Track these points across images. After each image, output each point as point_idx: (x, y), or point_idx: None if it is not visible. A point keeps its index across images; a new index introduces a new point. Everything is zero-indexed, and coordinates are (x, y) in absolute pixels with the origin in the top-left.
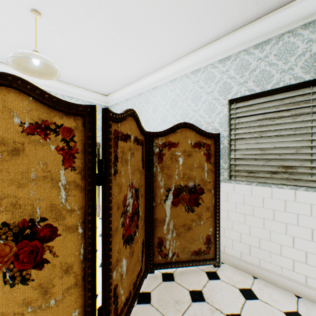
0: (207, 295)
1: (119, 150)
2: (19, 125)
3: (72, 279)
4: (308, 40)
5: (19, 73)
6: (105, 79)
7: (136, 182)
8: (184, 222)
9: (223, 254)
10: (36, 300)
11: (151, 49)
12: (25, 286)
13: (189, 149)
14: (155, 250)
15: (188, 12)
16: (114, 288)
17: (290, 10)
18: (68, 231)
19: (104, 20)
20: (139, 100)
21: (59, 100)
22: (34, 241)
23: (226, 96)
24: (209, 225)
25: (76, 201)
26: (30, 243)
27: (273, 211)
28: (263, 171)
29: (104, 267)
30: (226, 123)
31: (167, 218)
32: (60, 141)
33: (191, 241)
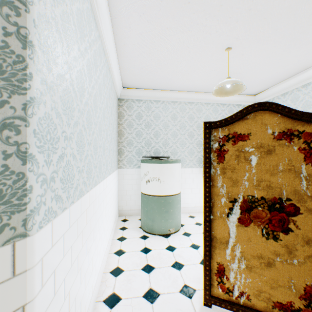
0: None
1: None
2: (270, 134)
3: (311, 250)
4: None
5: (192, 95)
6: (261, 80)
7: None
8: None
9: None
10: (282, 255)
11: None
12: (275, 242)
13: None
14: None
15: None
16: None
17: None
18: (308, 212)
19: (291, 28)
20: (305, 91)
21: (301, 113)
22: (280, 213)
23: None
24: None
25: None
26: (278, 214)
27: None
28: None
29: None
30: None
31: None
32: (301, 143)
33: None
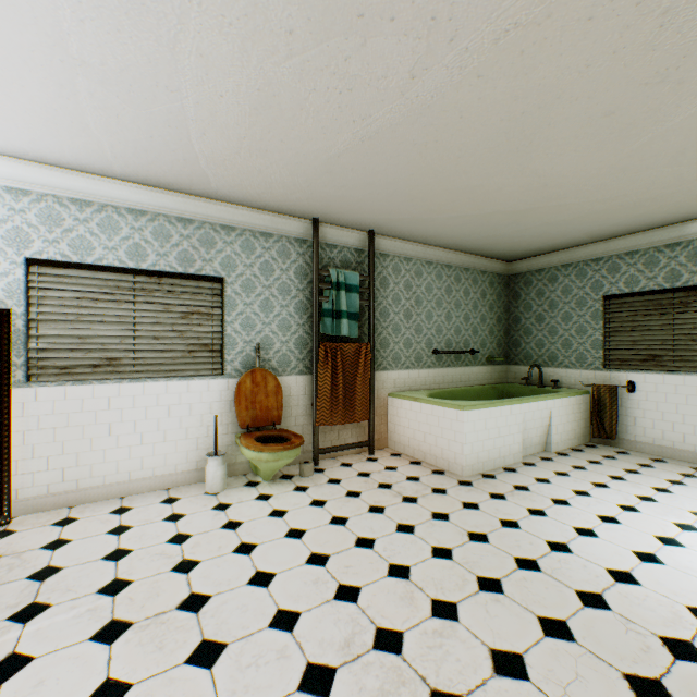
0: (3, 551)
1: None
2: None
3: None
4: (133, 226)
5: None
6: None
7: None
8: None
9: (18, 503)
10: None
11: None
12: None
13: None
14: None
15: None
16: None
17: (116, 186)
18: None
19: None
20: None
21: None
22: None
23: (24, 251)
24: None
25: None
26: None
27: (97, 413)
28: (85, 365)
29: None
30: (23, 294)
31: None
32: None
33: None
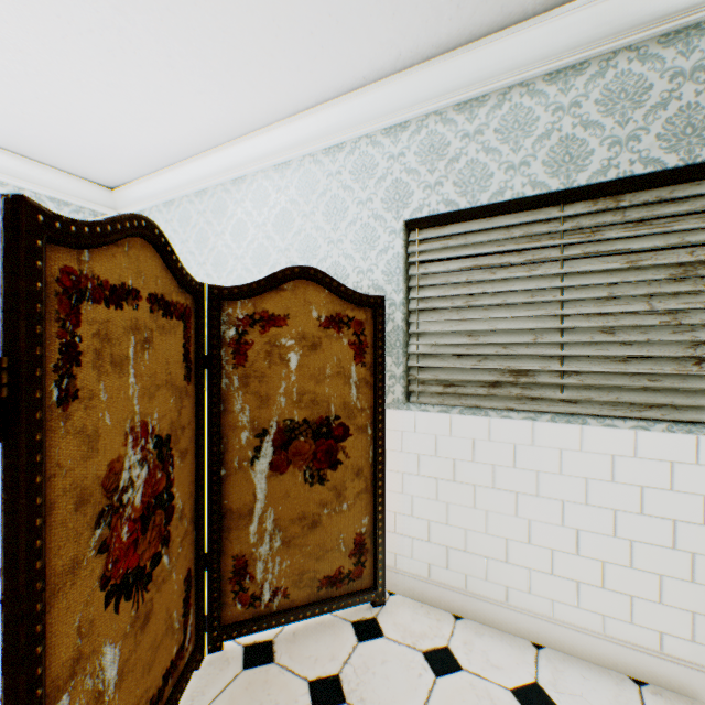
0: (351, 685)
1: (85, 330)
2: None
3: None
4: (556, 106)
5: None
6: (100, 142)
7: (160, 421)
8: (303, 511)
9: (394, 573)
10: None
11: (222, 75)
12: None
13: (314, 333)
14: (226, 589)
15: None
16: None
17: (523, 37)
18: None
19: None
20: (201, 207)
21: None
22: None
23: (401, 212)
24: (361, 512)
25: None
26: None
27: (493, 468)
28: (475, 382)
29: (12, 702)
30: (400, 274)
31: (258, 505)
32: None
33: (319, 554)
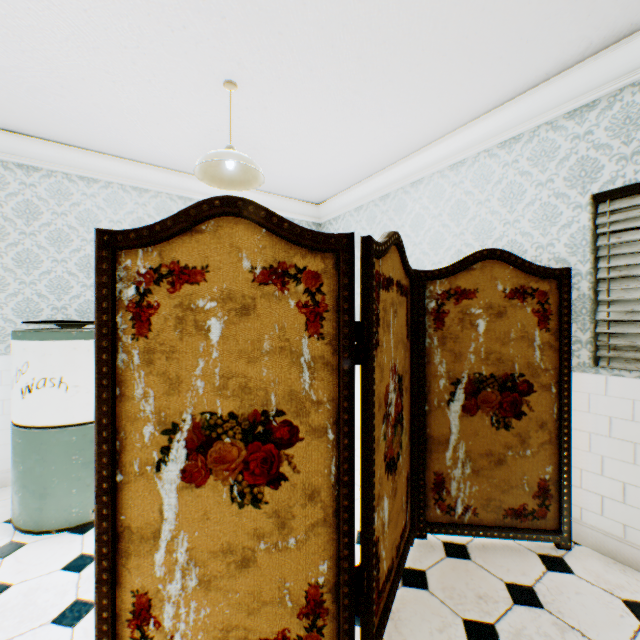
0: (545, 598)
1: (380, 306)
2: (248, 271)
3: (318, 511)
4: None
5: (188, 182)
6: (320, 176)
7: (398, 365)
8: (489, 449)
9: (579, 525)
10: (270, 534)
11: (416, 110)
12: (257, 510)
13: (499, 303)
14: (428, 495)
15: (503, 31)
16: (375, 542)
17: None
18: (313, 435)
19: (337, 77)
20: (384, 208)
21: (301, 230)
22: (267, 444)
23: (586, 187)
24: (544, 460)
25: (324, 389)
26: (262, 447)
27: None
28: None
29: (365, 502)
30: (585, 246)
31: (452, 437)
32: (302, 294)
33: (503, 488)
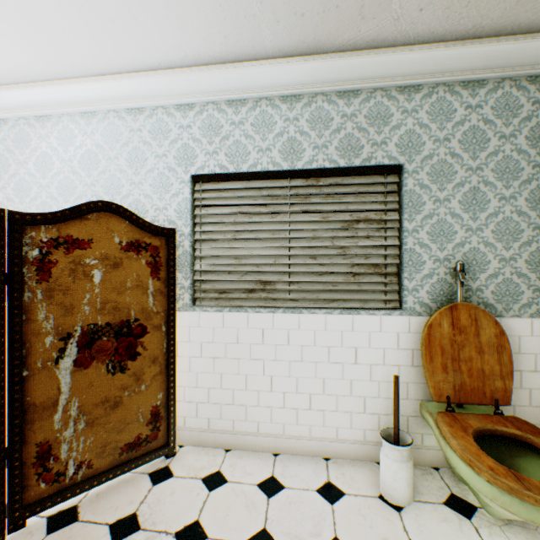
0: (146, 516)
1: None
2: None
3: None
4: (286, 118)
5: None
6: None
7: None
8: (107, 396)
9: (184, 431)
10: None
11: (25, 26)
12: None
13: (117, 254)
14: (29, 474)
15: None
16: None
17: (267, 69)
18: None
19: None
20: (0, 135)
21: None
22: None
23: (189, 168)
24: (157, 389)
25: None
26: None
27: (251, 346)
28: (240, 290)
29: None
30: (188, 213)
31: (63, 396)
32: None
33: (121, 428)
